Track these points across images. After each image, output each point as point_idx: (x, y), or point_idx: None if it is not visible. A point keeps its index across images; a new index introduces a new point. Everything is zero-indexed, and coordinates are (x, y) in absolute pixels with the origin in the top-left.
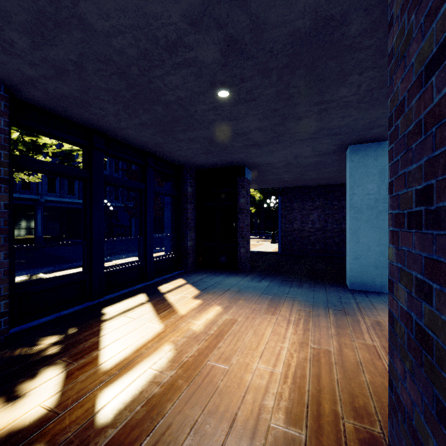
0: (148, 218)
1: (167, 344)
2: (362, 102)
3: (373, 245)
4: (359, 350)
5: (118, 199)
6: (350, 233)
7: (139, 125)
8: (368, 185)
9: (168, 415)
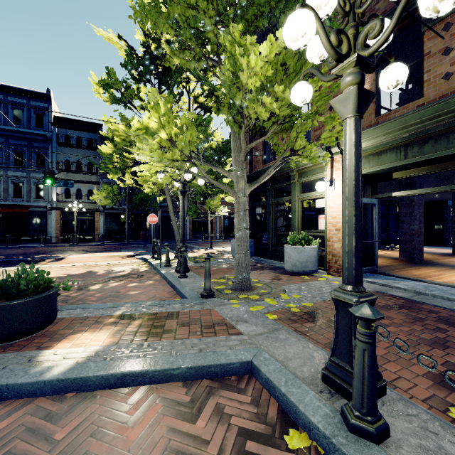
0: None
1: None
2: None
3: None
4: None
5: None
6: None
7: None
8: None
9: (427, 251)
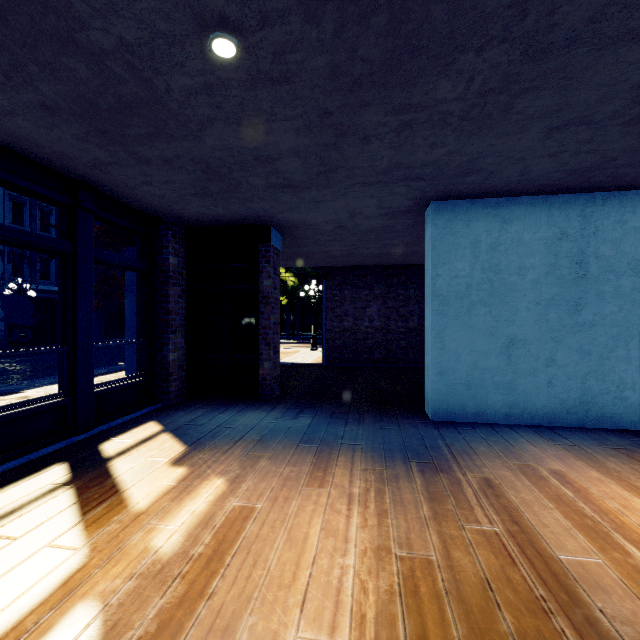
0: (81, 310)
1: (82, 609)
2: (466, 117)
3: (463, 353)
4: (478, 550)
5: (48, 278)
6: (432, 335)
7: (42, 110)
8: (458, 262)
9: None
